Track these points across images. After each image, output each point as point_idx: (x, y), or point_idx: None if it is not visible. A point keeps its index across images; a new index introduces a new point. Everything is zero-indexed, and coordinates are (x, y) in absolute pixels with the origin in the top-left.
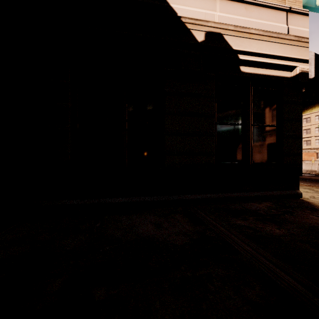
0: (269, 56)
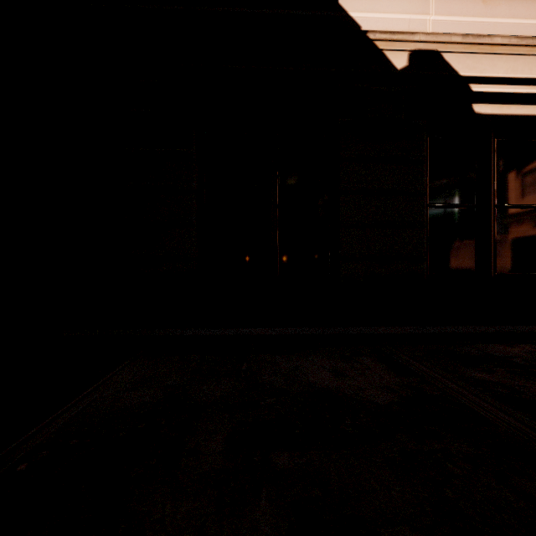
0: (531, 82)
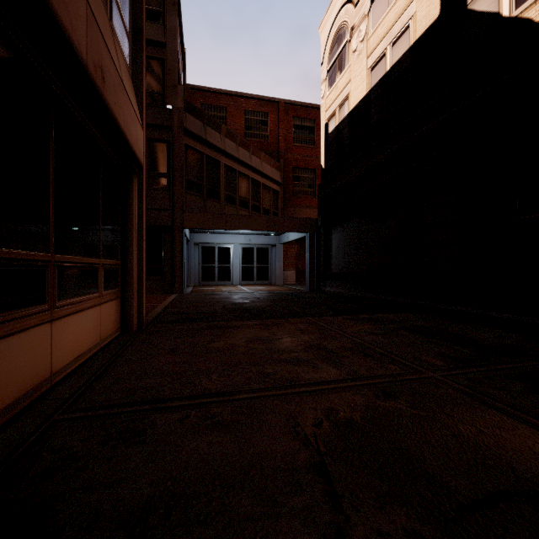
0: None
